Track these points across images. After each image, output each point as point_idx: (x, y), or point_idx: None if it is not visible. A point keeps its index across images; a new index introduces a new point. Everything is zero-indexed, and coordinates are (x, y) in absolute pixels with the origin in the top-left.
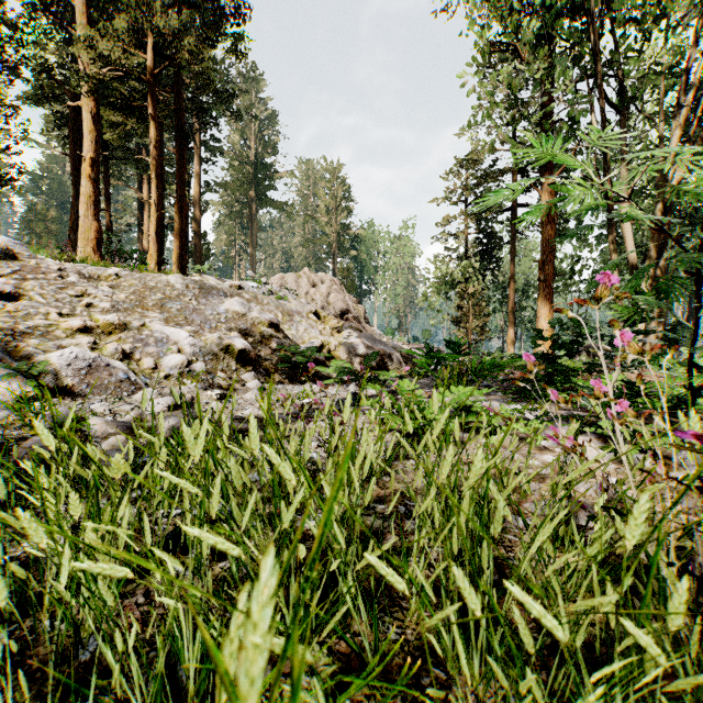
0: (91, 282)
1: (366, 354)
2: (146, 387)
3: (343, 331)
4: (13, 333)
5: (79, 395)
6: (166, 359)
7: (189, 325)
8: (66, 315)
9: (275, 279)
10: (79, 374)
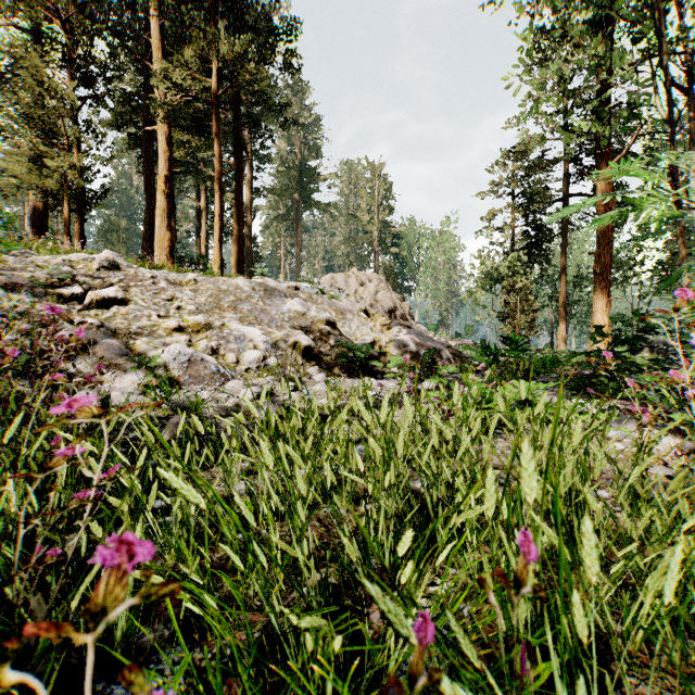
0: (177, 287)
1: (415, 350)
2: (232, 378)
3: (392, 328)
4: (128, 332)
5: (184, 385)
6: (245, 355)
7: (259, 324)
8: (163, 317)
9: (325, 279)
10: (182, 366)
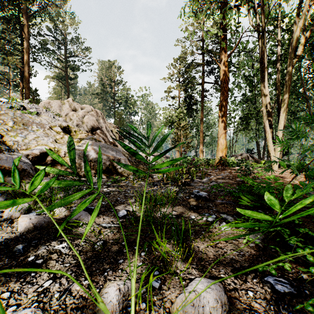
0: None
1: (96, 159)
2: None
3: (82, 140)
4: None
5: None
6: None
7: None
8: None
9: (41, 103)
10: None
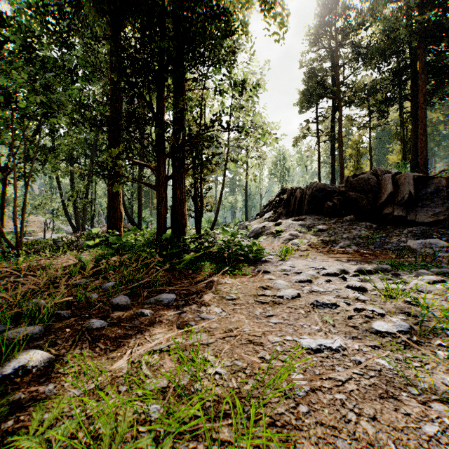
0: None
1: None
2: None
3: None
4: None
5: None
6: None
7: None
8: None
9: None
10: None
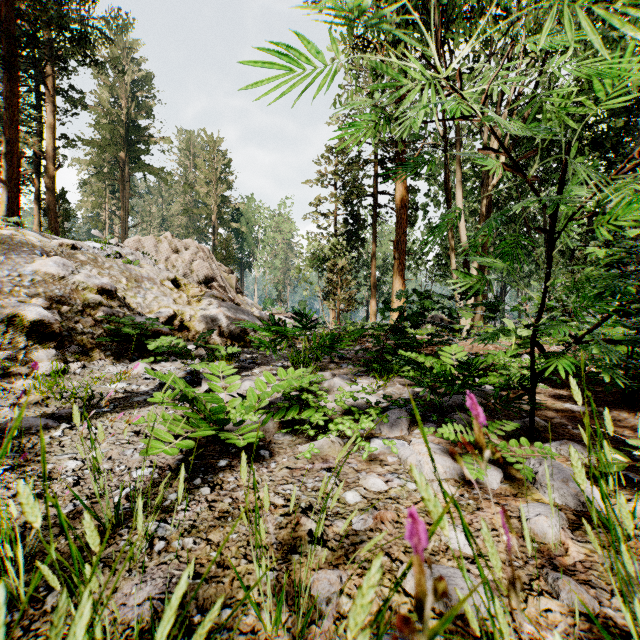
0: None
1: (226, 324)
2: None
3: (203, 300)
4: None
5: None
6: None
7: None
8: None
9: (129, 242)
10: None
